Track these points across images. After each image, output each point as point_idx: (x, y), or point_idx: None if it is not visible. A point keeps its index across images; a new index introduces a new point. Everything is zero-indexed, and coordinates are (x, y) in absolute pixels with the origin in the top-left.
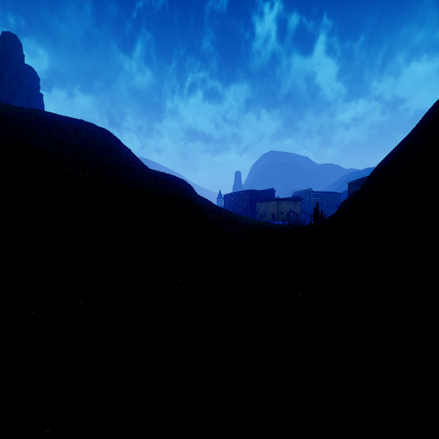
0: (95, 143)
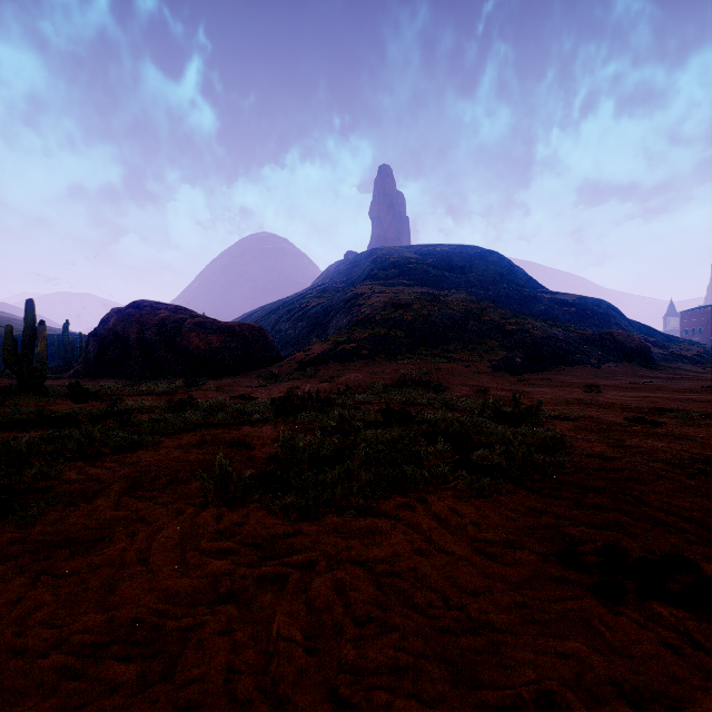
0: (491, 274)
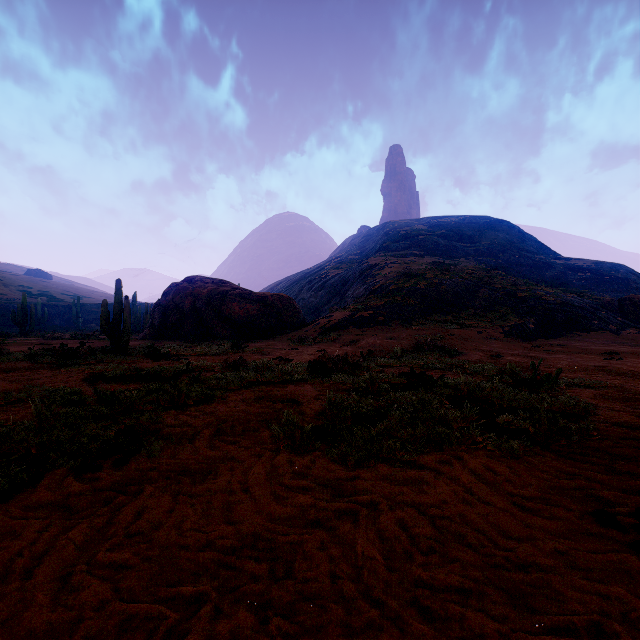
0: (501, 242)
